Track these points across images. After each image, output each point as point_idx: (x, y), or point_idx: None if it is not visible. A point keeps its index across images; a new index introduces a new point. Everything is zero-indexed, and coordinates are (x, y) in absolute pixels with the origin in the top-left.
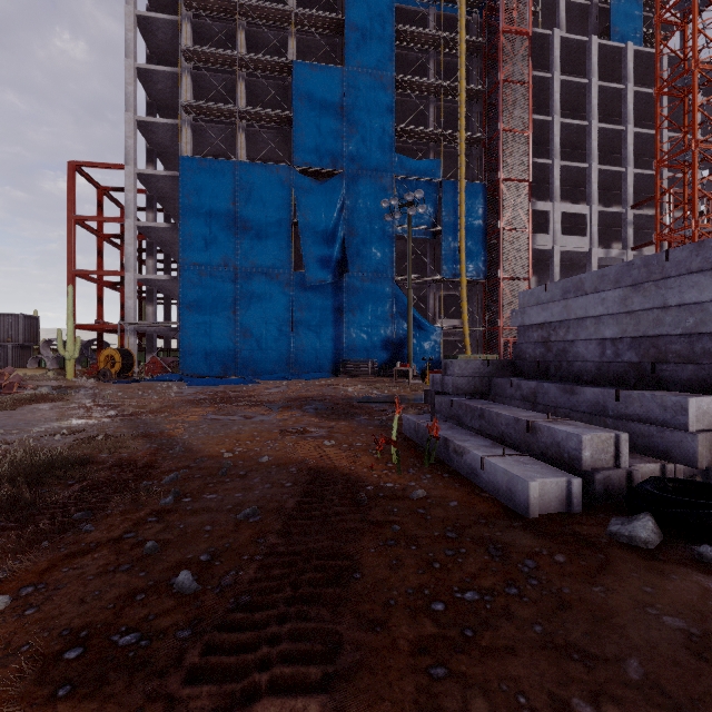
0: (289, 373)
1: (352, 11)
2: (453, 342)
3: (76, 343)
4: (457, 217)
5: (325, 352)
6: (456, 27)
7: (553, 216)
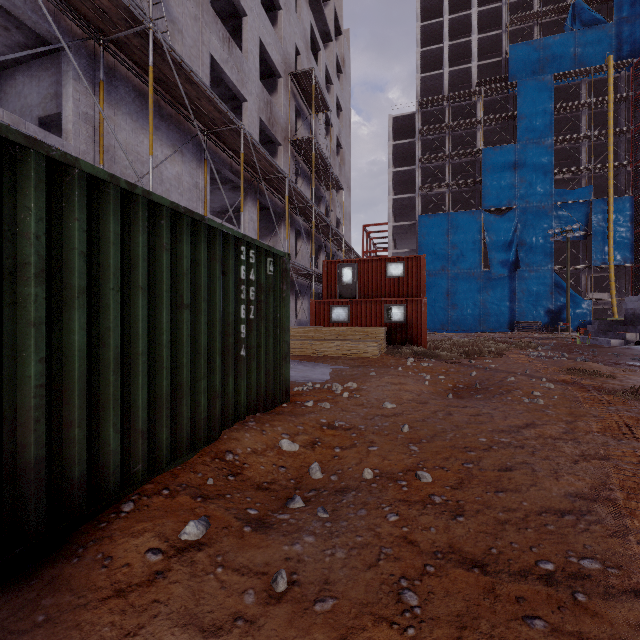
0: (481, 329)
1: (522, 108)
2: (603, 308)
3: None
4: (606, 223)
5: (503, 317)
6: (605, 82)
7: None
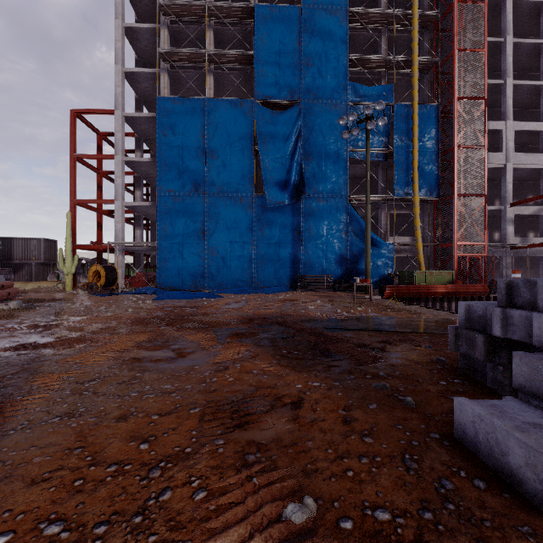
0: (251, 286)
1: None
2: (401, 258)
3: (74, 260)
4: (410, 138)
5: (283, 267)
6: None
7: (506, 134)
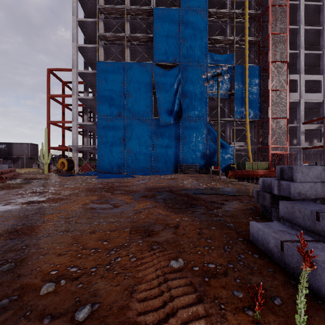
0: (151, 171)
1: None
2: (239, 154)
3: (49, 156)
4: (243, 85)
5: (170, 160)
6: None
7: (300, 82)
